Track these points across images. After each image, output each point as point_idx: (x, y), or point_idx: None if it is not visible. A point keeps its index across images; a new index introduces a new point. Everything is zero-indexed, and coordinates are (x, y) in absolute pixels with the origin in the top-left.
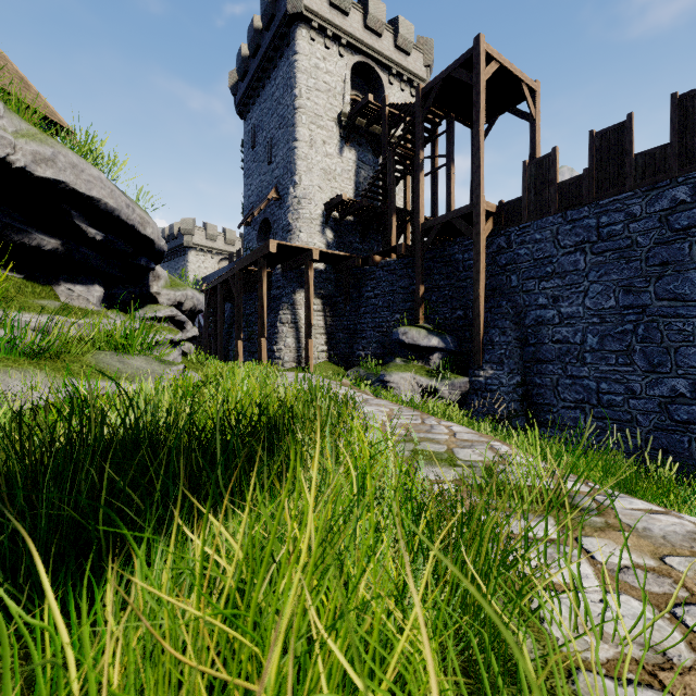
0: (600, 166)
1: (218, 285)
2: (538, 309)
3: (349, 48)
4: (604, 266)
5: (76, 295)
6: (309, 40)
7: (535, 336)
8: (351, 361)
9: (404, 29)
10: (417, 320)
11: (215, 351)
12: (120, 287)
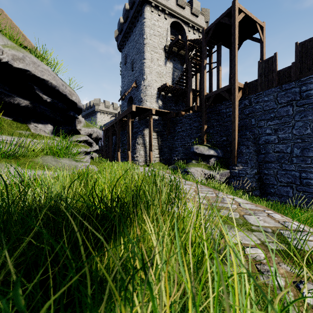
0: (301, 60)
1: (109, 127)
2: (266, 135)
3: (169, 15)
4: (303, 112)
5: (39, 129)
6: (150, 12)
7: (264, 149)
8: (170, 162)
9: (195, 5)
10: (202, 142)
11: (108, 157)
12: (62, 126)
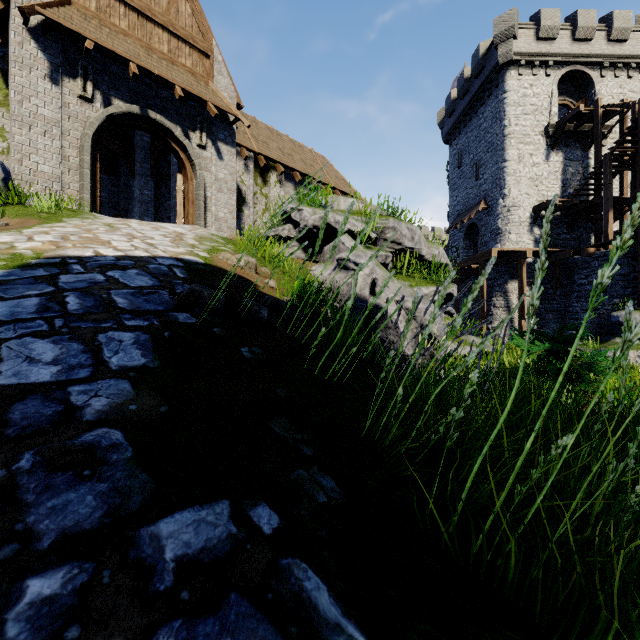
0: None
1: None
2: None
3: (555, 65)
4: None
5: None
6: (517, 77)
7: None
8: None
9: (619, 21)
10: (639, 304)
11: None
12: None
